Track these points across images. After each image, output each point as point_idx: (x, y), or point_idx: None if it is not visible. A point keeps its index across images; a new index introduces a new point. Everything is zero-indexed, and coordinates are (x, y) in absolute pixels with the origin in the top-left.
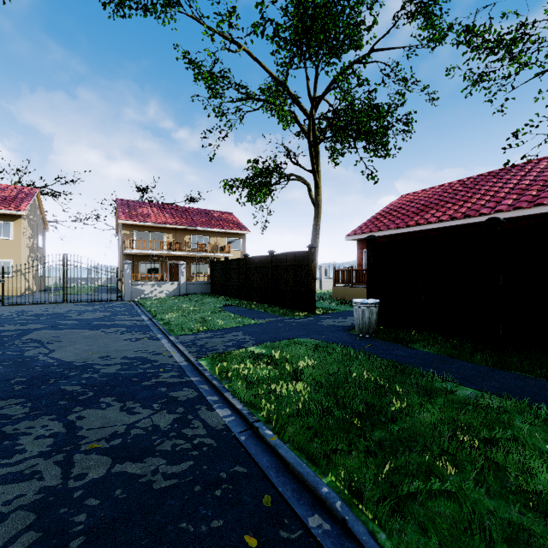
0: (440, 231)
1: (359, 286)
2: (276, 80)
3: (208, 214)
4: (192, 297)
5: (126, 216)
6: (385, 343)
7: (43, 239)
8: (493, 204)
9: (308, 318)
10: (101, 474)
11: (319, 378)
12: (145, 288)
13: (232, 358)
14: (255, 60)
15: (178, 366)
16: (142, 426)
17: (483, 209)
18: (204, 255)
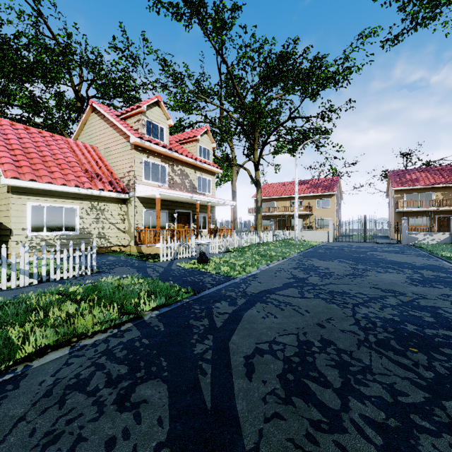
0: None
1: None
2: None
3: None
4: None
5: (397, 184)
6: None
7: (340, 205)
8: None
9: None
10: (434, 278)
11: None
12: (418, 237)
13: None
14: None
15: None
16: (443, 275)
17: None
18: None
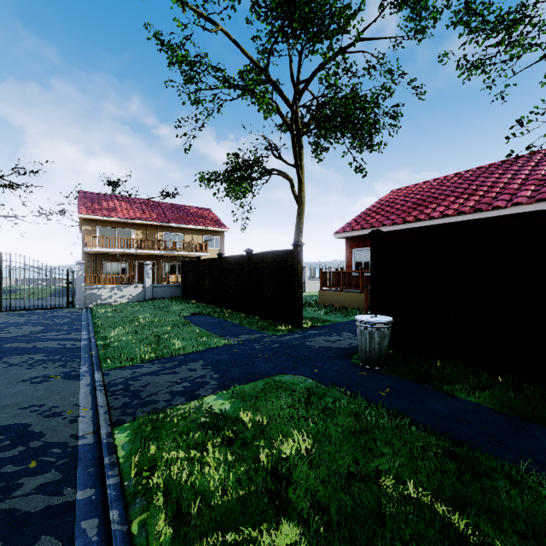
0: (443, 228)
1: (349, 290)
2: (256, 65)
3: (183, 210)
4: (157, 303)
5: (87, 209)
6: (407, 384)
7: None
8: (507, 196)
9: (293, 335)
10: None
11: (324, 499)
12: (102, 293)
13: (172, 427)
14: (234, 42)
15: (73, 448)
16: None
17: (496, 202)
18: (177, 254)
